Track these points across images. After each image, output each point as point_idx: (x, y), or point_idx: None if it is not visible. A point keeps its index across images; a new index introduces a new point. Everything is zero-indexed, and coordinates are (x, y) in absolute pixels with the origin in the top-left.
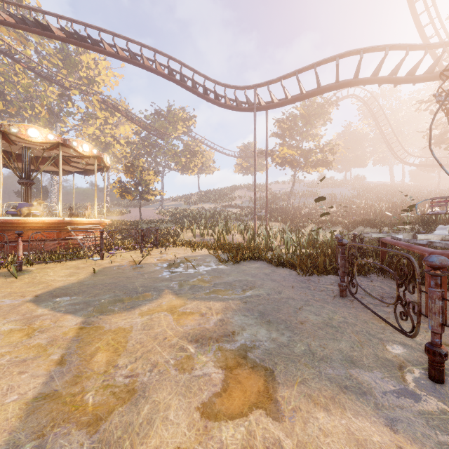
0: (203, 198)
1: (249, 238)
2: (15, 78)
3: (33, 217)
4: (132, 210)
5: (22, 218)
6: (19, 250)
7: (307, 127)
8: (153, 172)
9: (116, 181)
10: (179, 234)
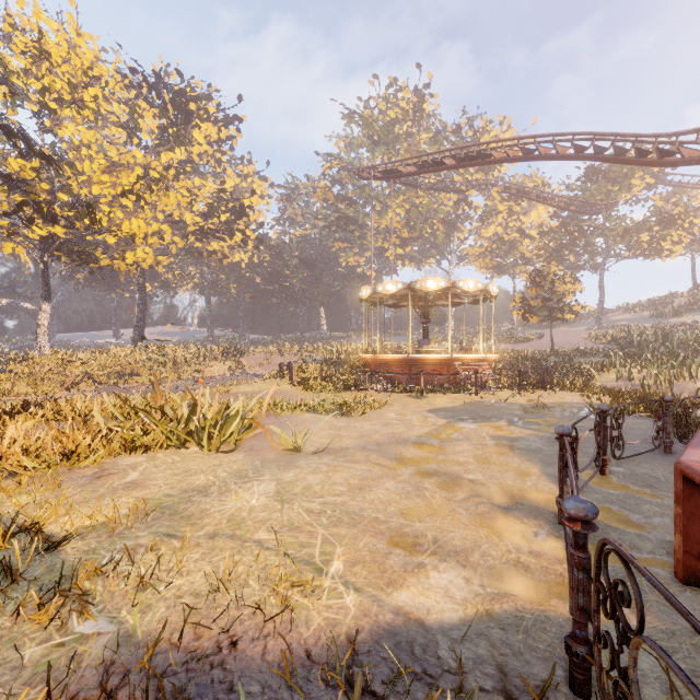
0: None
1: None
2: (417, 201)
3: (430, 355)
4: (547, 332)
5: (422, 356)
6: (421, 382)
7: None
8: (572, 279)
9: (516, 299)
10: (596, 375)
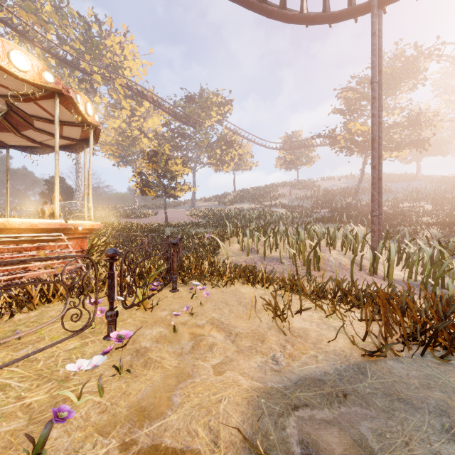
0: (239, 197)
1: (372, 262)
2: None
3: None
4: (160, 211)
5: None
6: None
7: (389, 93)
8: (182, 162)
9: (135, 173)
10: (218, 246)
